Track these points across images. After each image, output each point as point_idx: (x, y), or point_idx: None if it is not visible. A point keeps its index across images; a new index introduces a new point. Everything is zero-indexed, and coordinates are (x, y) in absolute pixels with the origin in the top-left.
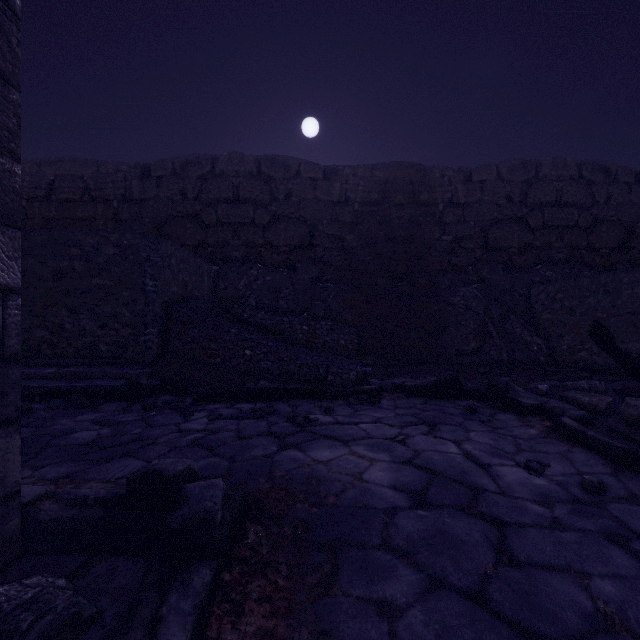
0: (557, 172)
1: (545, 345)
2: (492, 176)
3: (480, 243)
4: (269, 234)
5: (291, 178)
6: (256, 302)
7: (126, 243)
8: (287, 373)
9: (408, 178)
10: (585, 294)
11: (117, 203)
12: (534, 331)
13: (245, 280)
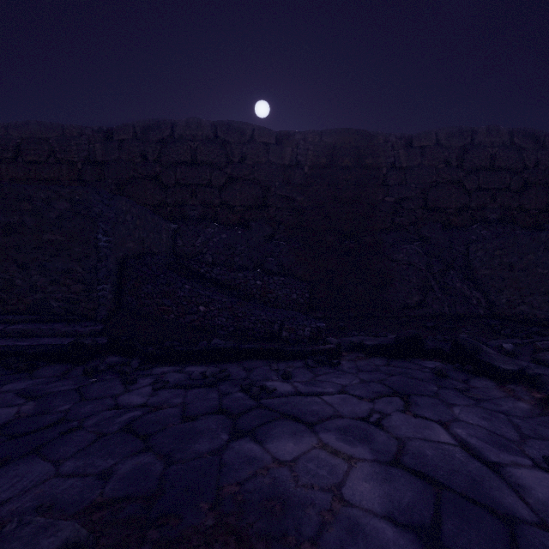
0: (491, 139)
1: (484, 299)
2: (431, 142)
3: (420, 204)
4: (225, 195)
5: (245, 142)
6: (212, 258)
7: (78, 198)
8: (241, 329)
9: (354, 143)
10: (525, 251)
11: (81, 165)
12: (473, 286)
13: (202, 238)
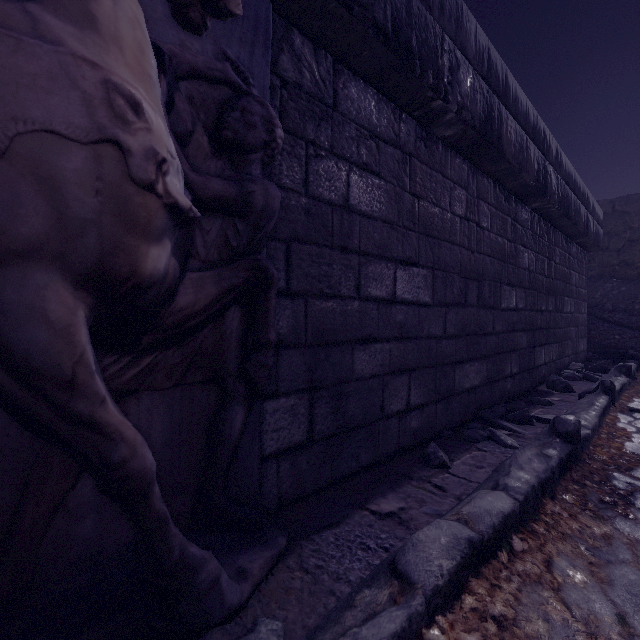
0: None
1: None
2: None
3: None
4: (623, 255)
5: None
6: (612, 307)
7: None
8: None
9: None
10: None
11: None
12: None
13: (601, 291)
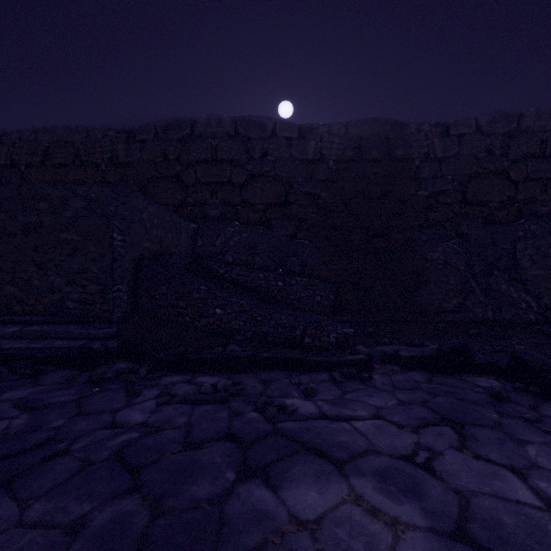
0: (541, 122)
1: (535, 303)
2: (471, 129)
3: (458, 198)
4: (245, 192)
5: (267, 138)
6: (232, 258)
7: (93, 196)
8: (260, 334)
9: (383, 134)
10: None
11: (105, 166)
12: (521, 288)
13: (222, 237)
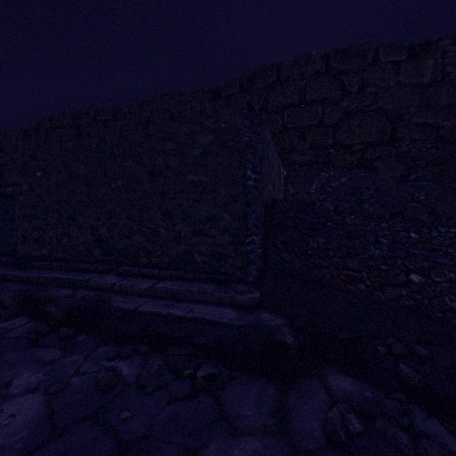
0: None
1: None
2: None
3: None
4: (340, 132)
5: (366, 67)
6: (333, 206)
7: (224, 126)
8: None
9: None
10: None
11: None
12: None
13: (316, 183)
